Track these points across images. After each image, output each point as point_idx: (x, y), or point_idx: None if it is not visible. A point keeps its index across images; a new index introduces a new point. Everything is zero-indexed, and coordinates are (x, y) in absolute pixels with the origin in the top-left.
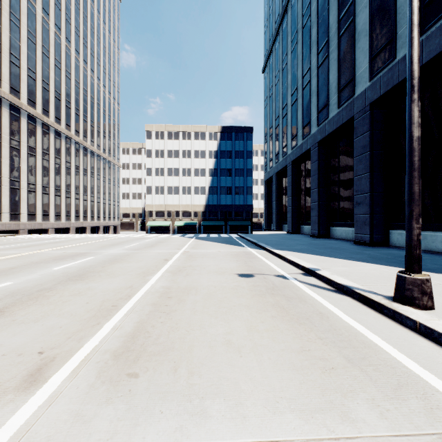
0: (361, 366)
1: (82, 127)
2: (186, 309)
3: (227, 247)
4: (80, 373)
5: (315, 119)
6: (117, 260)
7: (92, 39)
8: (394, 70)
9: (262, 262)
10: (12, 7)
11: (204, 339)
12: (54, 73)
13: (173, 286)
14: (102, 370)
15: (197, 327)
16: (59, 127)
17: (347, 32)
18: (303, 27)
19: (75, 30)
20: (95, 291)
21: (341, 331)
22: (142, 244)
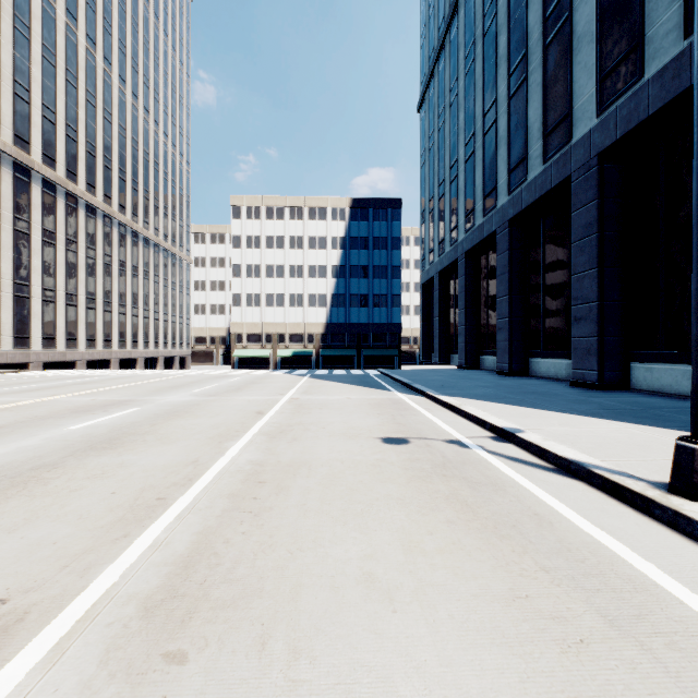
0: (639, 636)
1: (130, 199)
2: (290, 506)
3: (362, 391)
4: (69, 653)
5: (504, 182)
6: (177, 412)
7: (147, 59)
8: (641, 97)
9: (420, 416)
10: (18, 7)
11: (322, 570)
12: (86, 113)
13: (269, 460)
14: (115, 644)
15: (310, 543)
16: (92, 199)
17: (559, 37)
18: (485, 35)
19: (119, 45)
20: (131, 470)
21: (582, 554)
22: (223, 387)
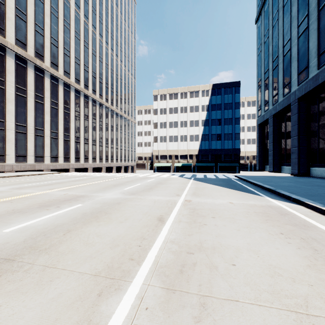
0: None
1: (110, 96)
2: None
3: (237, 195)
4: None
5: None
6: (99, 213)
7: (117, 33)
8: None
9: None
10: (65, 16)
11: None
12: (92, 59)
13: None
14: None
15: None
16: (94, 97)
17: None
18: None
19: (105, 28)
20: None
21: None
22: (142, 186)
